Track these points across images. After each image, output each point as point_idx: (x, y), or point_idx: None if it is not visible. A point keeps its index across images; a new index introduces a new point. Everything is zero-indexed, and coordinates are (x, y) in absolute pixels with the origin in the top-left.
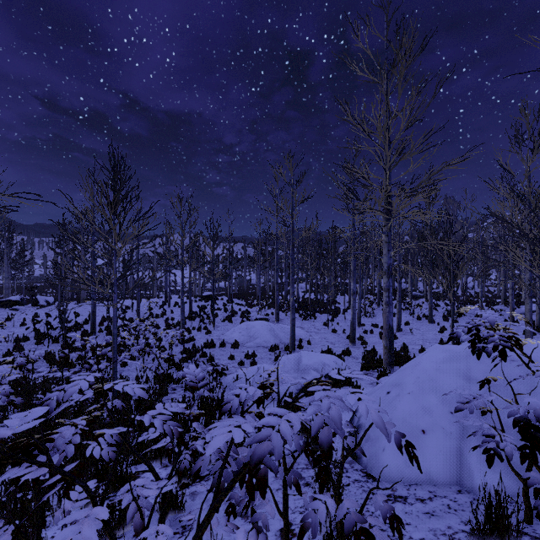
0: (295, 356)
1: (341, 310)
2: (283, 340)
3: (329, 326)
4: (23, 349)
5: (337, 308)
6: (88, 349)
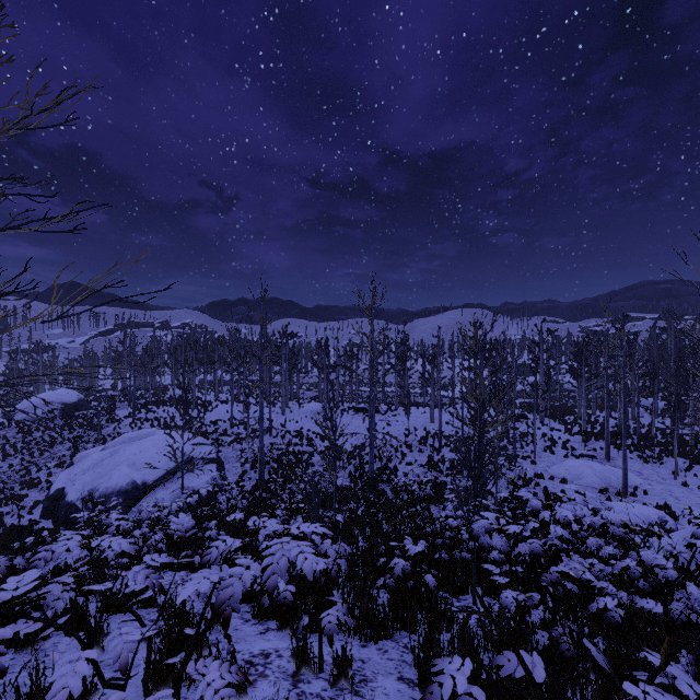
0: (623, 504)
1: None
2: (614, 484)
3: (681, 476)
4: (406, 455)
5: None
6: None
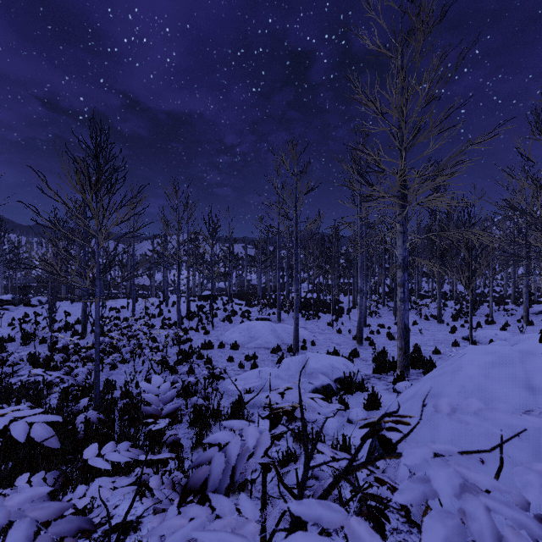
0: (301, 358)
1: (345, 309)
2: (286, 341)
3: (333, 326)
4: (6, 351)
5: (340, 308)
6: (71, 351)
